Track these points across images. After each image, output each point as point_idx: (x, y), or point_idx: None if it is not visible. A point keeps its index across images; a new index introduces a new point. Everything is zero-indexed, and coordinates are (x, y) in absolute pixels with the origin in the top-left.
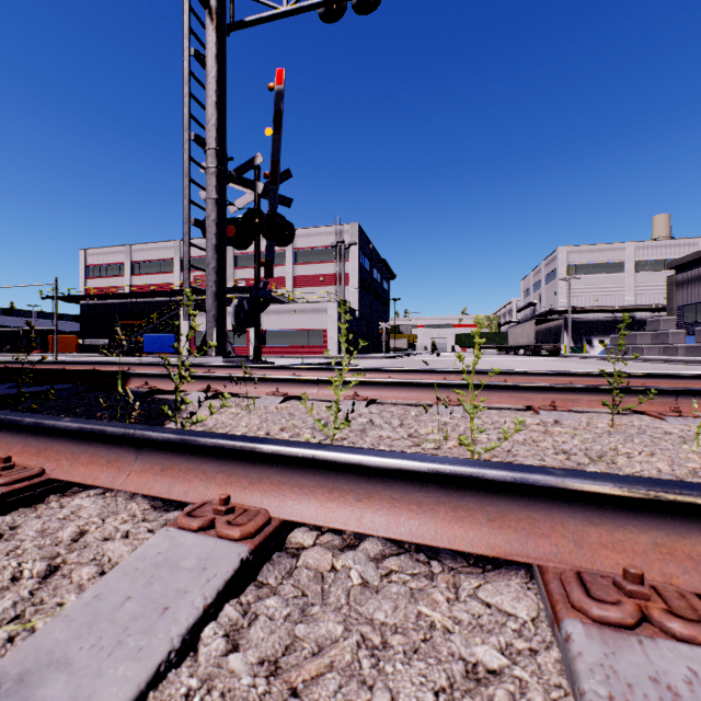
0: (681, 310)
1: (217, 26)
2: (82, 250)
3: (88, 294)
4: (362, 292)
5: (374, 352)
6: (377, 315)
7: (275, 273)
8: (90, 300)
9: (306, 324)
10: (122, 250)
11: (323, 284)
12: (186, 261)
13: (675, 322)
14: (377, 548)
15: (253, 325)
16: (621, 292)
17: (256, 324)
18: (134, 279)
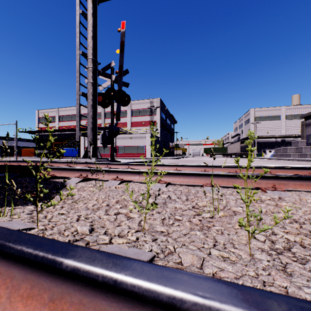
0: (308, 137)
1: None
2: (37, 110)
3: (39, 130)
4: (161, 129)
5: (167, 156)
6: (168, 140)
7: (123, 120)
8: (40, 133)
9: (136, 143)
10: (54, 110)
11: (144, 125)
12: (78, 112)
13: (305, 142)
14: None
15: (110, 143)
16: (279, 129)
17: (112, 143)
18: (60, 123)
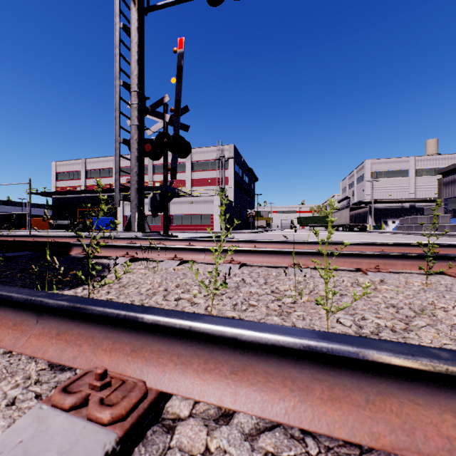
0: (447, 201)
1: (138, 8)
2: (53, 162)
3: (57, 191)
4: (236, 190)
5: (244, 229)
6: (246, 205)
7: (179, 177)
8: (58, 195)
9: (199, 211)
10: (79, 162)
11: (211, 184)
12: (117, 167)
13: (443, 209)
14: (251, 421)
15: (163, 211)
16: (406, 190)
17: (165, 210)
18: (87, 181)
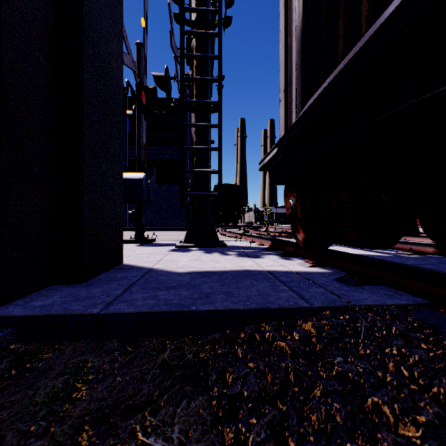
0: None
1: None
2: None
3: None
4: None
5: None
6: None
7: None
8: None
9: None
10: None
11: None
12: None
13: None
14: None
15: None
16: None
17: None
18: None
